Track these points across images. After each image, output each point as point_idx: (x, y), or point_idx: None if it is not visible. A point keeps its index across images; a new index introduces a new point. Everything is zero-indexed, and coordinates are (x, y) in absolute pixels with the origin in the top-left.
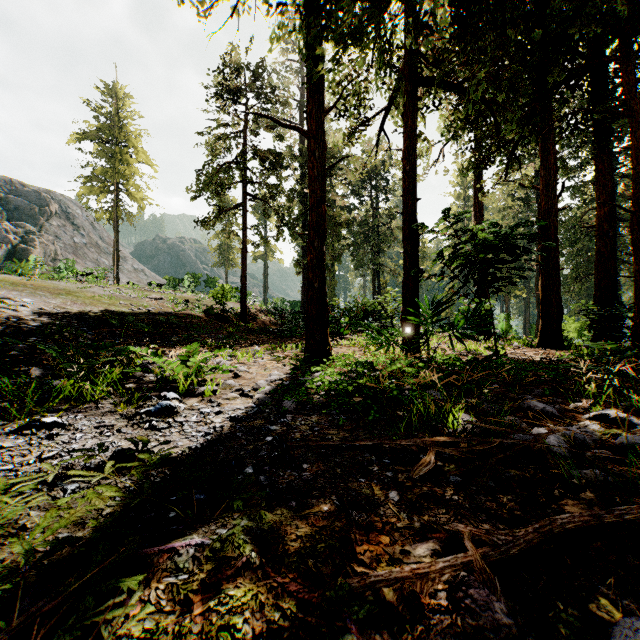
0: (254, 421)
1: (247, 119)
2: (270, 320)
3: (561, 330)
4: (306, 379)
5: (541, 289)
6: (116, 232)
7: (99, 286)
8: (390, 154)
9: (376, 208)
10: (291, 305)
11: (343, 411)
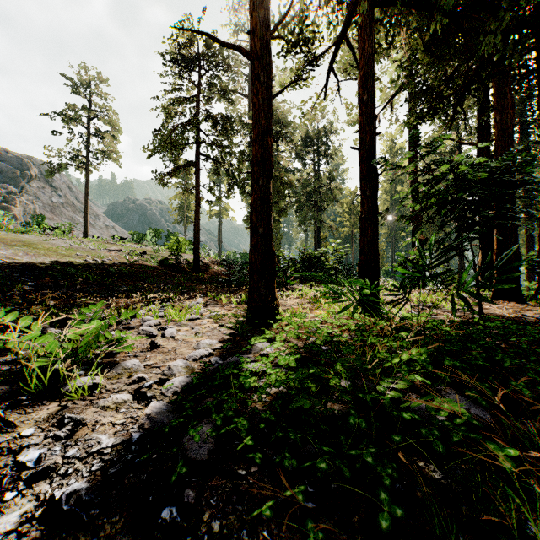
0: (99, 519)
1: (200, 85)
2: (222, 270)
3: (518, 281)
4: (241, 365)
5: (496, 238)
6: (85, 192)
7: (63, 239)
8: (329, 124)
9: (317, 171)
10: (242, 257)
11: (307, 460)
